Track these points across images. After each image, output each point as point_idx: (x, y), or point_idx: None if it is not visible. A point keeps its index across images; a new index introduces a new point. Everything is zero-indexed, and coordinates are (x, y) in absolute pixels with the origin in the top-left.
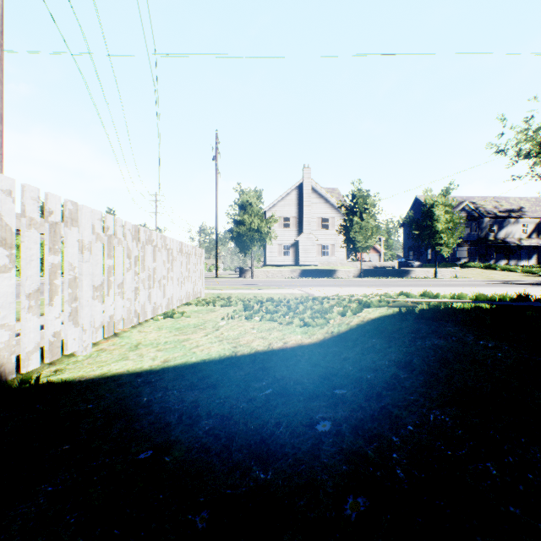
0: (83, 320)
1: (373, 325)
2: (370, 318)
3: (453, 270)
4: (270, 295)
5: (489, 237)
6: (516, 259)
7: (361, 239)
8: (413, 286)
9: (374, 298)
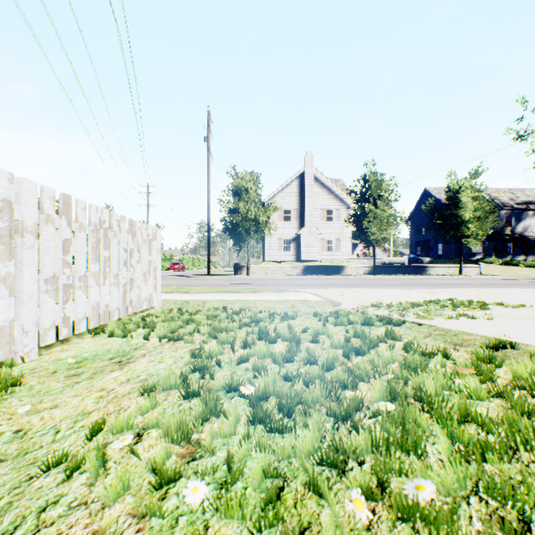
0: None
1: None
2: None
3: (477, 266)
4: (268, 304)
5: (506, 231)
6: (534, 255)
7: (375, 230)
8: (457, 286)
9: None
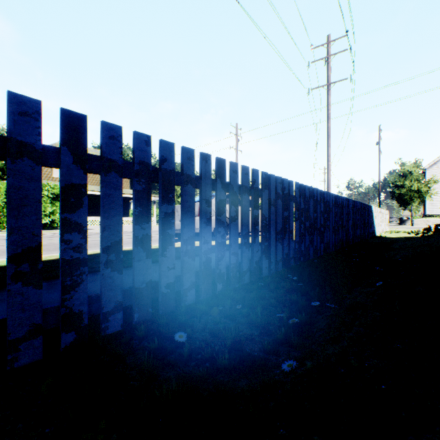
0: (377, 229)
1: None
2: None
3: None
4: None
5: None
6: None
7: None
8: None
9: None
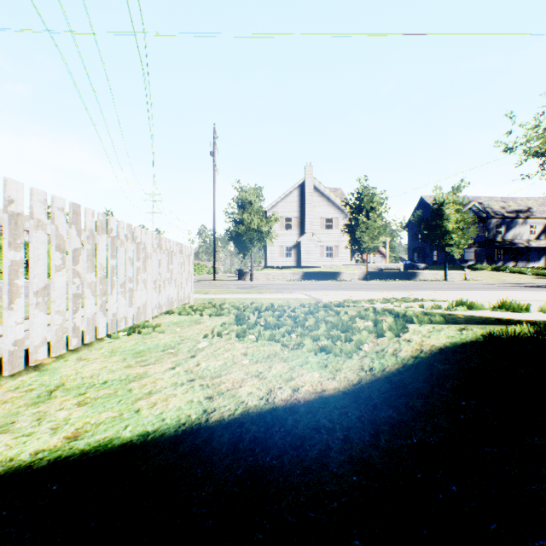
0: None
1: (449, 364)
2: (434, 346)
3: (463, 272)
4: (270, 300)
5: (497, 239)
6: (524, 261)
7: (367, 239)
8: (428, 289)
9: (416, 309)
